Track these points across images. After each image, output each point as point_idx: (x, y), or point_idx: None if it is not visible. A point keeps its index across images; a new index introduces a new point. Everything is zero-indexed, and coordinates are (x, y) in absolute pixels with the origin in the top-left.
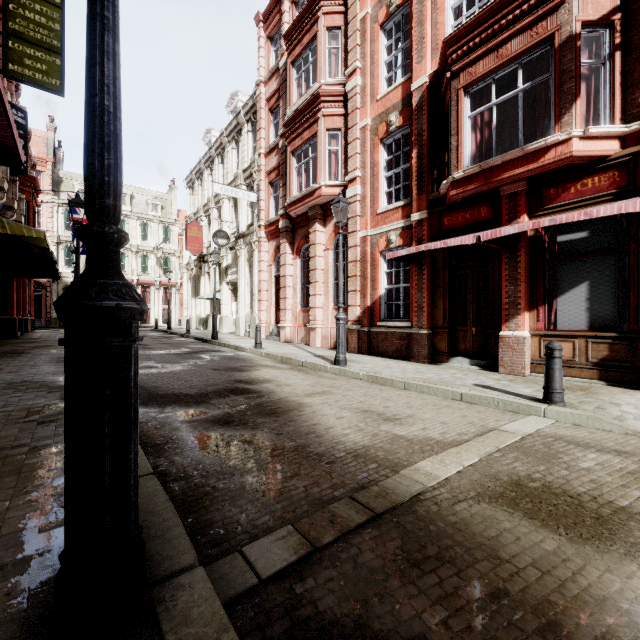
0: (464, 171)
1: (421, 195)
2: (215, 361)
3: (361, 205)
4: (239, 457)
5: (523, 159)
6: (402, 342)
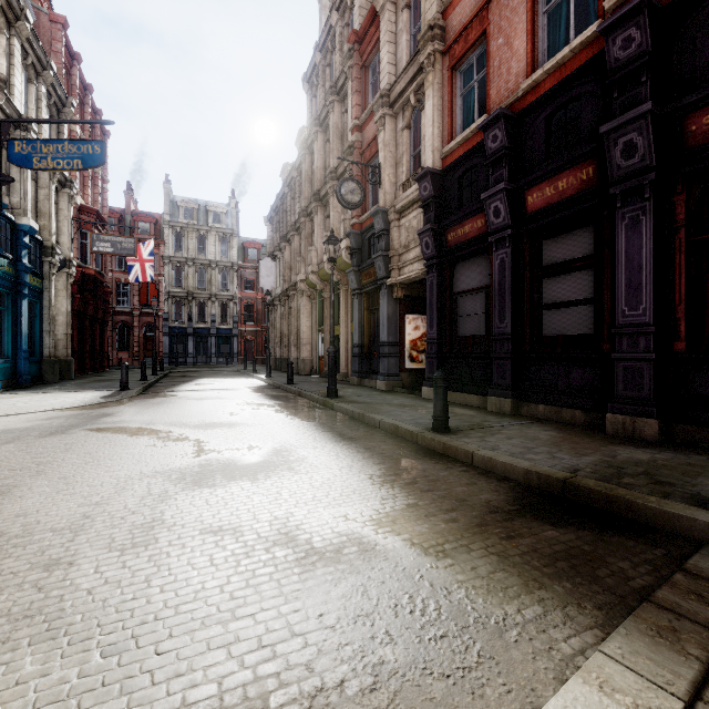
0: None
1: None
2: None
3: None
4: None
5: None
6: None
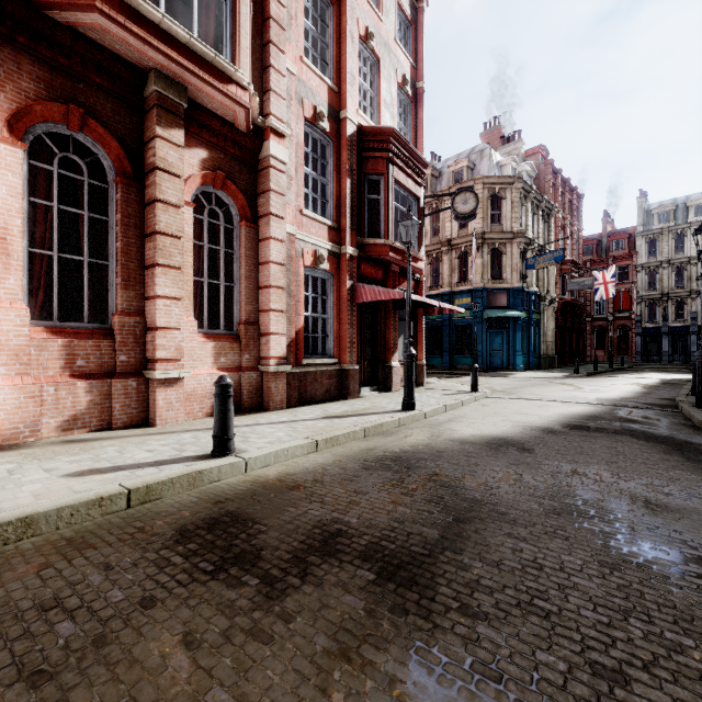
0: (400, 244)
1: (353, 231)
2: (461, 465)
3: (286, 184)
4: (644, 415)
5: (413, 258)
6: (332, 381)
